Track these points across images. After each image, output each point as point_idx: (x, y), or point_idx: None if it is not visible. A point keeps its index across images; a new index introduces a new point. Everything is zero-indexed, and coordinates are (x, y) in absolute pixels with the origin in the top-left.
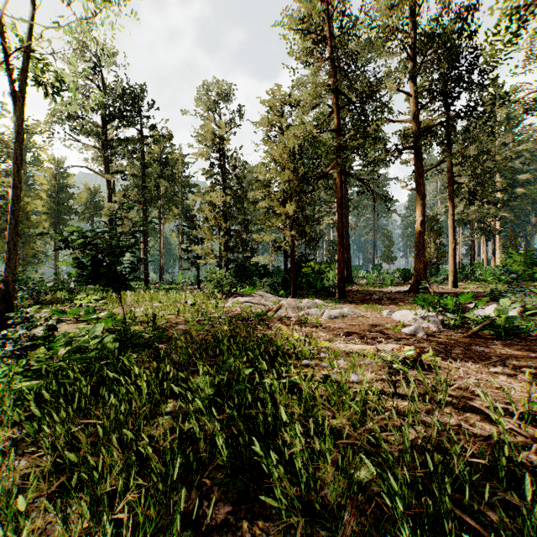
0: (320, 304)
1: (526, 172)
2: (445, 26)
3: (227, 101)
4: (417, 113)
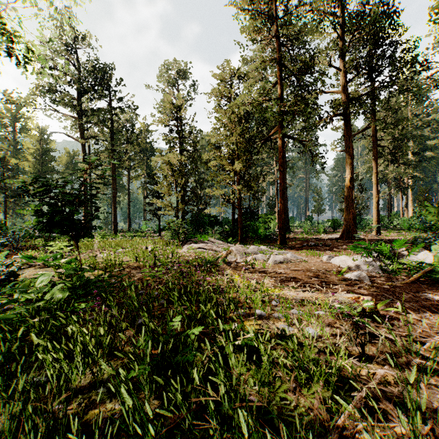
0: (266, 250)
1: (433, 139)
2: (373, 7)
3: (184, 79)
4: (347, 85)
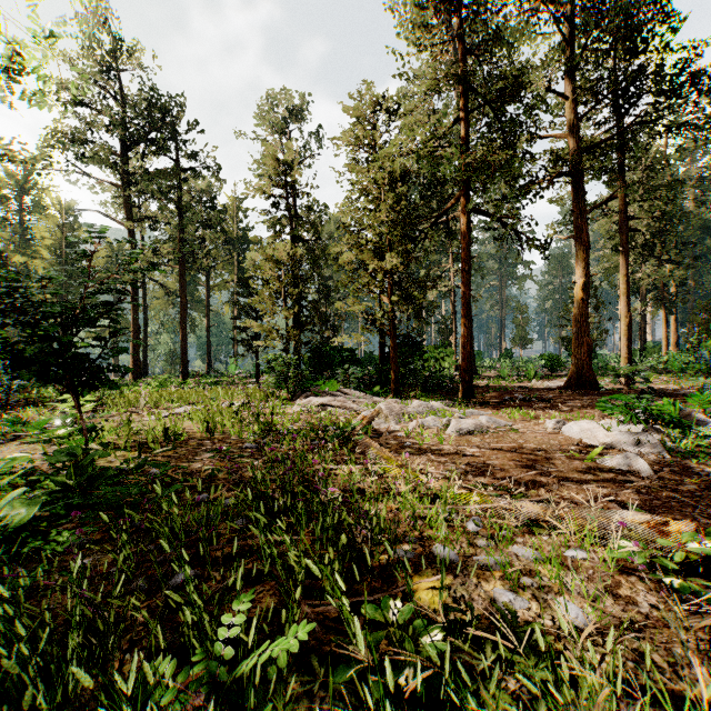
0: (441, 409)
1: None
2: None
3: (299, 121)
4: (577, 124)
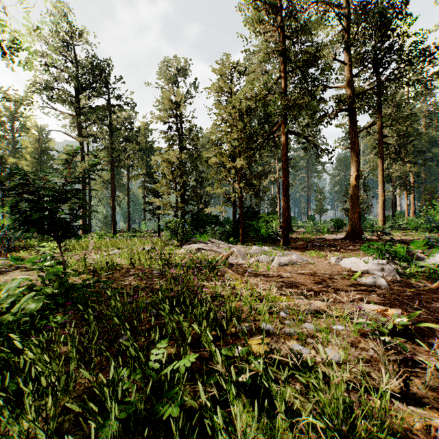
0: (269, 251)
1: (438, 137)
2: None
3: (184, 76)
4: (352, 80)
